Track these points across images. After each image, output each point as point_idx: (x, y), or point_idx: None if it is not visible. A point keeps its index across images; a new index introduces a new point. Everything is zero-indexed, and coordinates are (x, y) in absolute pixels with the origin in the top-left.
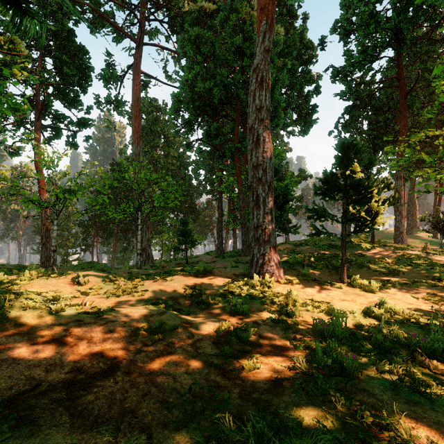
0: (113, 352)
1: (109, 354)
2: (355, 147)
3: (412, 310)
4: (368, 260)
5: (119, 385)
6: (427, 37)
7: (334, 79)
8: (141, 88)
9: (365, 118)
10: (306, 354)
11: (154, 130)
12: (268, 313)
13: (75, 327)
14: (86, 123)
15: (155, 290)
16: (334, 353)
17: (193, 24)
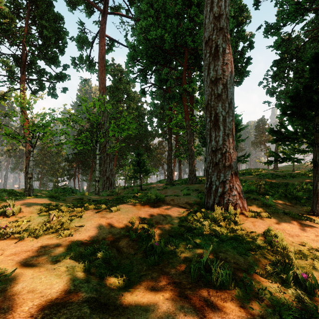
0: None
1: None
2: None
3: None
4: None
5: None
6: None
7: (266, 34)
8: (106, 50)
9: (291, 69)
10: None
11: (118, 87)
12: (259, 276)
13: None
14: (62, 76)
15: (93, 225)
16: None
17: None
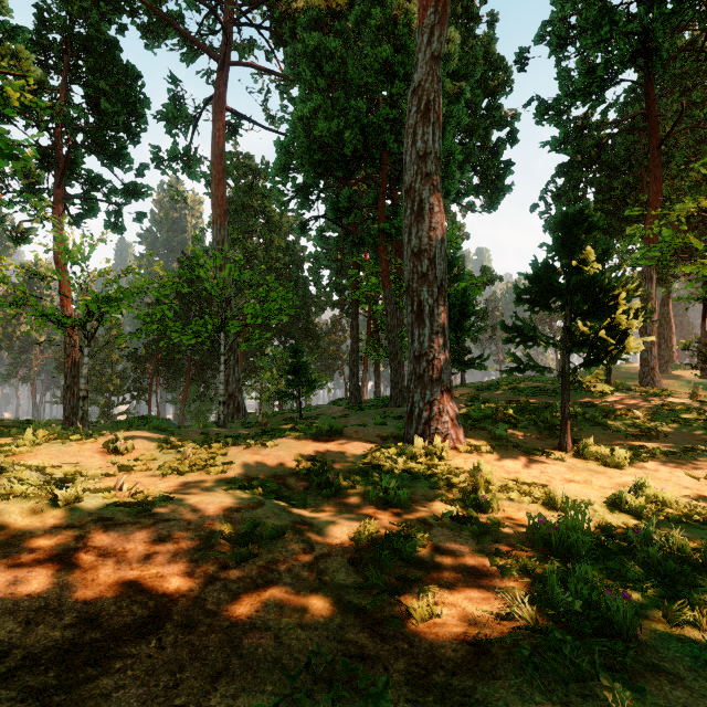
0: (162, 581)
1: (153, 587)
2: (586, 220)
3: (692, 499)
4: (603, 413)
5: (168, 653)
6: (694, 48)
7: (540, 118)
8: (226, 135)
9: (590, 184)
10: (525, 586)
11: (248, 204)
12: (443, 503)
13: (96, 531)
14: (137, 191)
15: (247, 463)
16: (584, 587)
17: (311, 28)
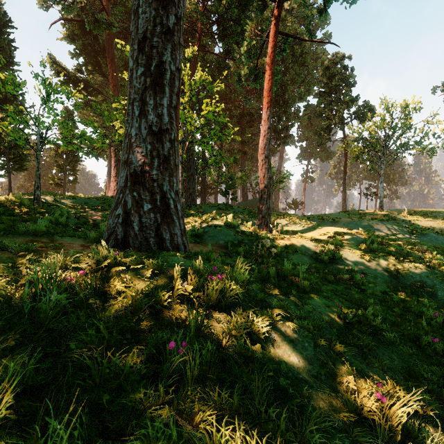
0: None
1: None
2: None
3: None
4: None
5: None
6: None
7: None
8: None
9: None
10: None
11: None
12: None
13: None
14: None
15: None
16: None
17: None
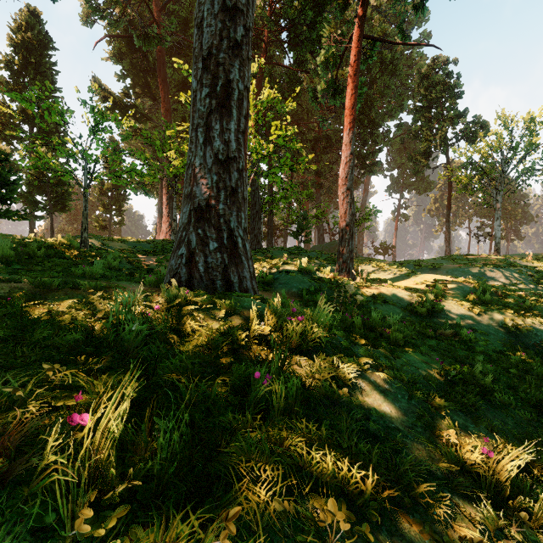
0: None
1: None
2: None
3: None
4: None
5: None
6: None
7: None
8: None
9: None
10: None
11: None
12: None
13: None
14: None
15: None
16: None
17: None
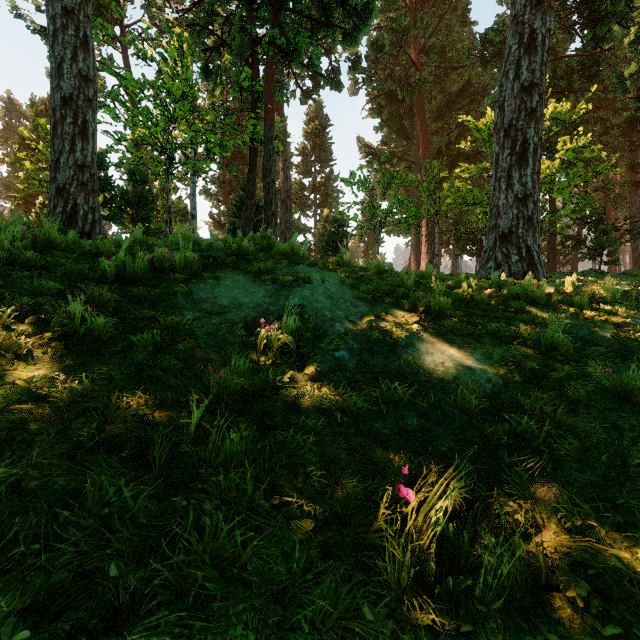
0: None
1: None
2: None
3: None
4: None
5: None
6: None
7: None
8: None
9: None
10: None
11: None
12: None
13: None
14: None
15: None
16: None
17: None
